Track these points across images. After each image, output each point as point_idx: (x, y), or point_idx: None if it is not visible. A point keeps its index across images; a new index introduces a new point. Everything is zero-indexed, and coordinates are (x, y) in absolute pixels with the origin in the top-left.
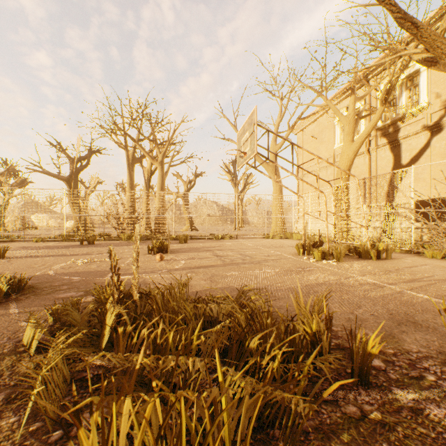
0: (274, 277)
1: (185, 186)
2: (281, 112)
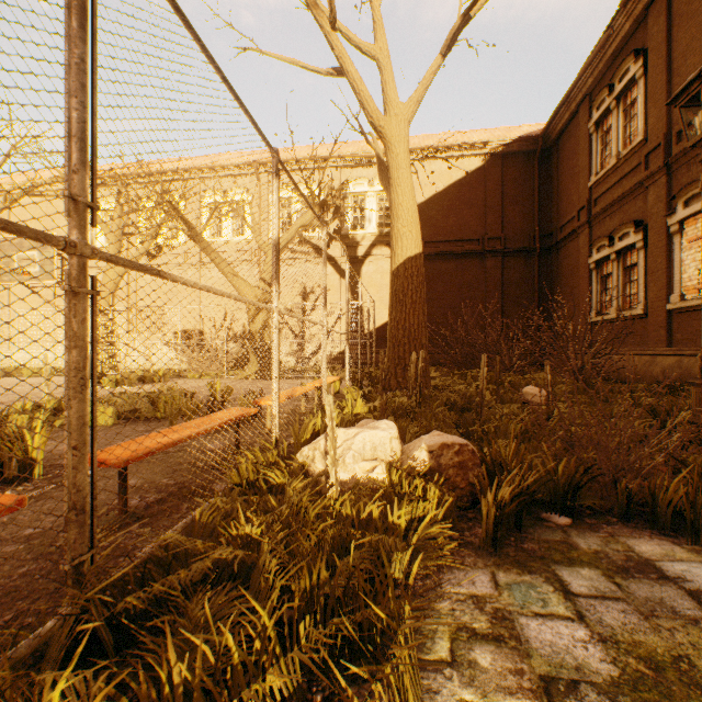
0: None
1: None
2: None
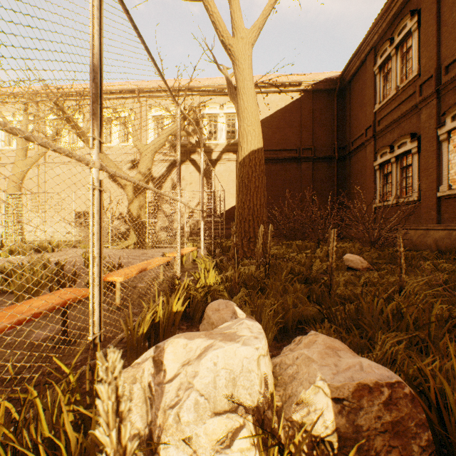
0: None
1: None
2: None
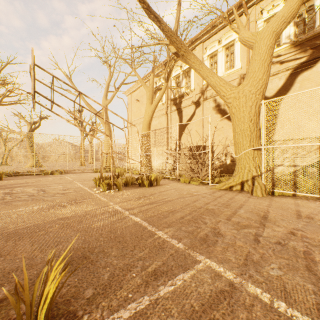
0: (27, 215)
1: (29, 126)
2: (110, 76)
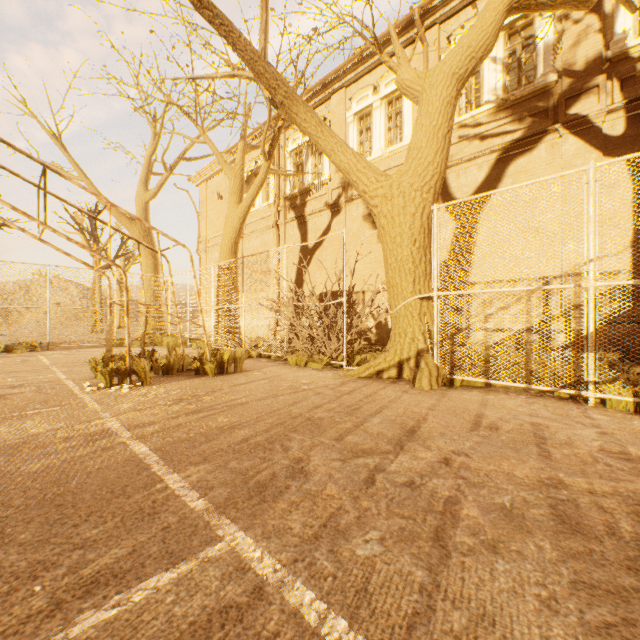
0: None
1: None
2: (154, 140)
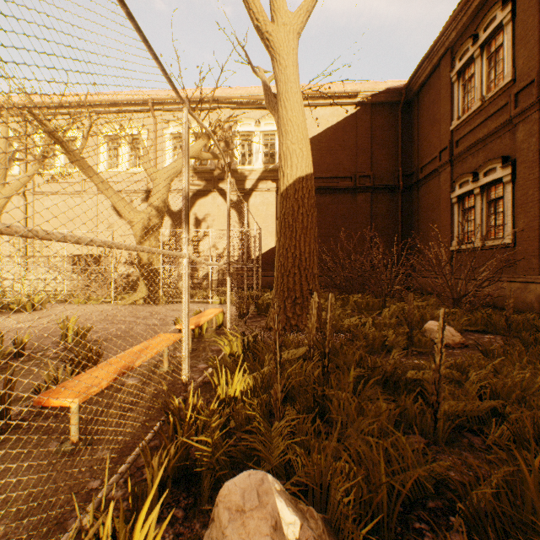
0: None
1: None
2: None
